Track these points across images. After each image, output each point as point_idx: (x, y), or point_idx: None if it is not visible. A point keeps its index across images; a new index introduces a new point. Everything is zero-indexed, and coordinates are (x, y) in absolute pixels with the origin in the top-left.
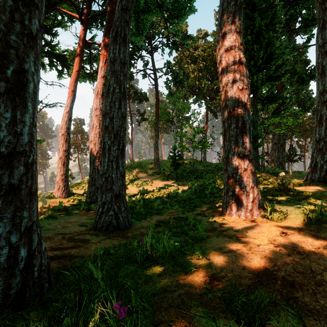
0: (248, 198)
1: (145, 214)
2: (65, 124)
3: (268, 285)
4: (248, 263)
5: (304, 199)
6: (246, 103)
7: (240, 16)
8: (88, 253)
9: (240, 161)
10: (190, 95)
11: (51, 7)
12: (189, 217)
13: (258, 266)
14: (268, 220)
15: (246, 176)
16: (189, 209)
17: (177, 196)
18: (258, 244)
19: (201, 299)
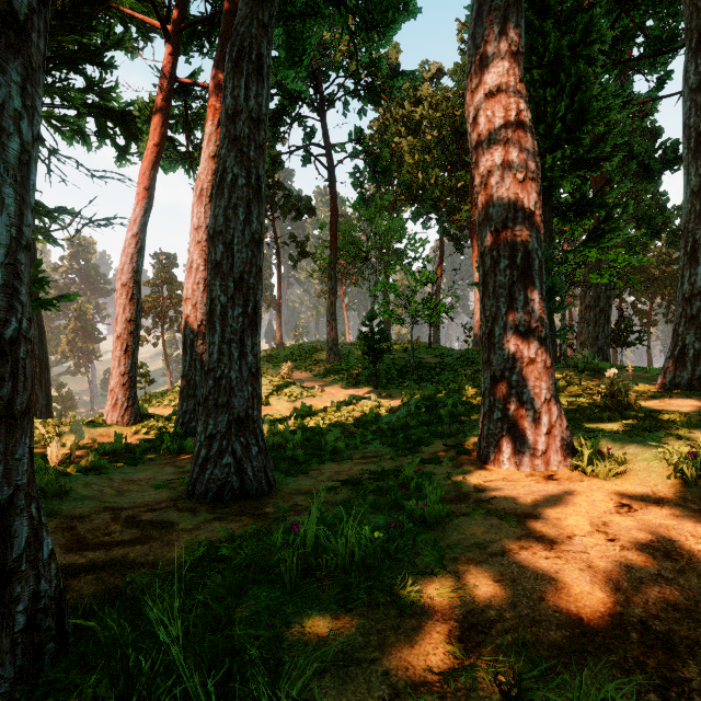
0: (537, 425)
1: (306, 461)
2: (129, 263)
3: (608, 644)
4: (551, 585)
5: (662, 427)
6: (533, 212)
7: (520, 17)
8: (170, 555)
9: (519, 343)
10: (405, 202)
11: (99, 5)
12: (406, 469)
13: (577, 593)
14: (584, 475)
15: (532, 375)
16: (404, 450)
17: (378, 421)
18: (570, 535)
19: (441, 686)
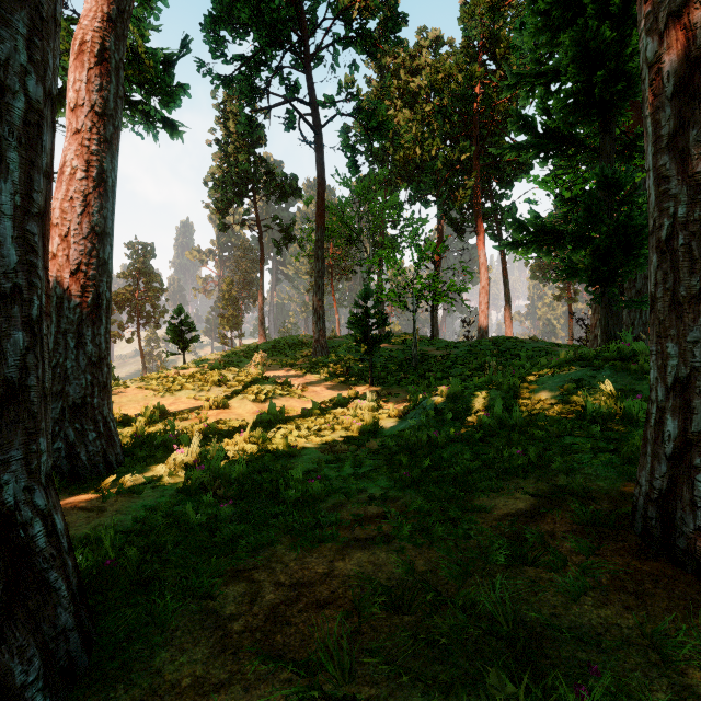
0: None
1: (231, 539)
2: None
3: None
4: None
5: None
6: None
7: None
8: None
9: None
10: (401, 182)
11: None
12: None
13: None
14: None
15: None
16: (444, 504)
17: (378, 431)
18: None
19: None
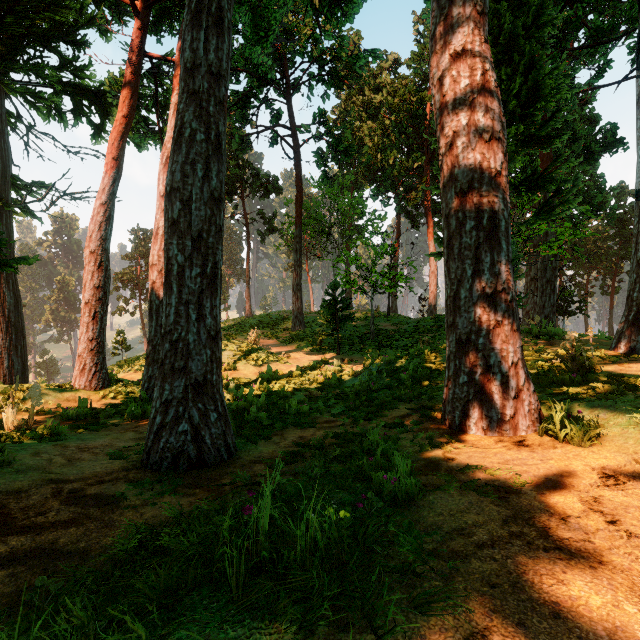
0: (505, 389)
1: (269, 426)
2: (97, 231)
3: None
4: (563, 592)
5: (629, 391)
6: (499, 172)
7: None
8: (105, 541)
9: (486, 305)
10: (365, 182)
11: None
12: (372, 435)
13: (599, 606)
14: (556, 441)
15: (499, 338)
16: (367, 414)
17: (340, 385)
18: (563, 516)
19: None
